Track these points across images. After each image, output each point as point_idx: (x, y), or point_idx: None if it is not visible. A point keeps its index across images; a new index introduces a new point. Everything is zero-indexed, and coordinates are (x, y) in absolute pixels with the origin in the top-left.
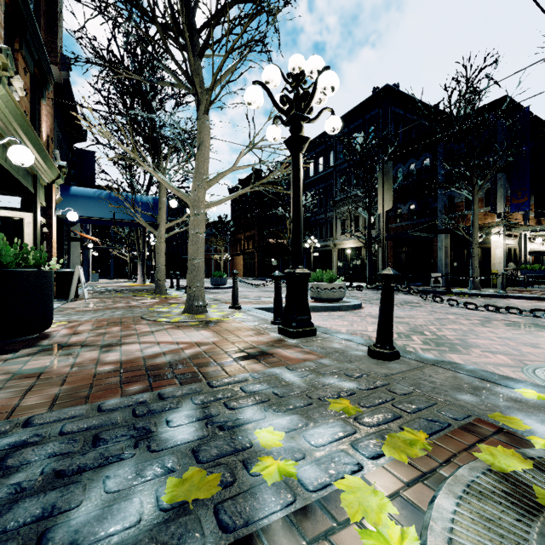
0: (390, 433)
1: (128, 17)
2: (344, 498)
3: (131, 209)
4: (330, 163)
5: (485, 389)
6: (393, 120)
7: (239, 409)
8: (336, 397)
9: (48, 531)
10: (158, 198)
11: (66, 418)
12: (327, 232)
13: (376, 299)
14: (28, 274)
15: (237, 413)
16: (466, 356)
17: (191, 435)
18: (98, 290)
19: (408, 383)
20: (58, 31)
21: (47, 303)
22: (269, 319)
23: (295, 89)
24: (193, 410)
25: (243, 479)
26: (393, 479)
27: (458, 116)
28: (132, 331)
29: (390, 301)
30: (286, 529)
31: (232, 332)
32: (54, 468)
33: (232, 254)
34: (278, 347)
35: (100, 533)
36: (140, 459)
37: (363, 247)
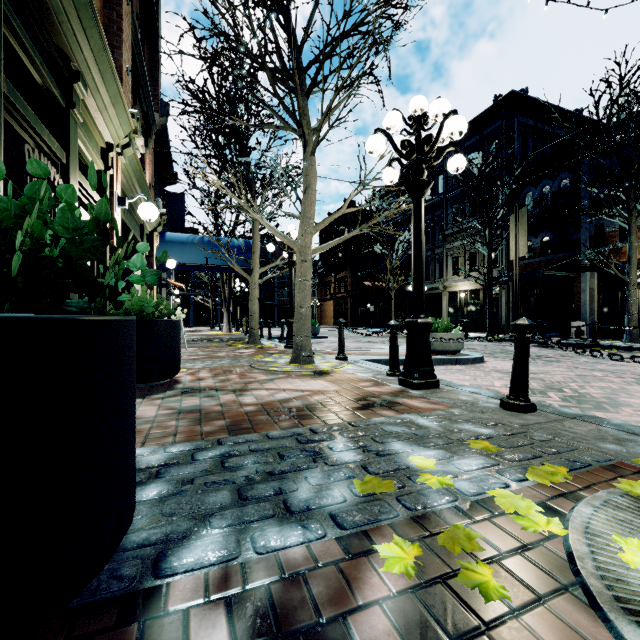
0: (531, 466)
1: (237, 65)
2: (497, 500)
3: (226, 254)
4: (439, 190)
5: (632, 441)
6: (521, 133)
7: (387, 443)
8: (475, 439)
9: (287, 500)
10: (252, 242)
11: (247, 441)
12: (435, 273)
13: (500, 352)
14: (165, 323)
15: (386, 446)
16: (614, 414)
17: (355, 457)
18: (188, 339)
19: (546, 432)
20: (158, 78)
21: (178, 350)
22: (383, 371)
23: (417, 132)
24: (347, 441)
25: (411, 485)
26: (537, 495)
27: (609, 125)
28: (250, 379)
29: (525, 352)
30: (454, 515)
31: (348, 382)
32: (264, 470)
33: (321, 299)
34: (402, 398)
35: (322, 504)
36: (324, 469)
37: (480, 289)
